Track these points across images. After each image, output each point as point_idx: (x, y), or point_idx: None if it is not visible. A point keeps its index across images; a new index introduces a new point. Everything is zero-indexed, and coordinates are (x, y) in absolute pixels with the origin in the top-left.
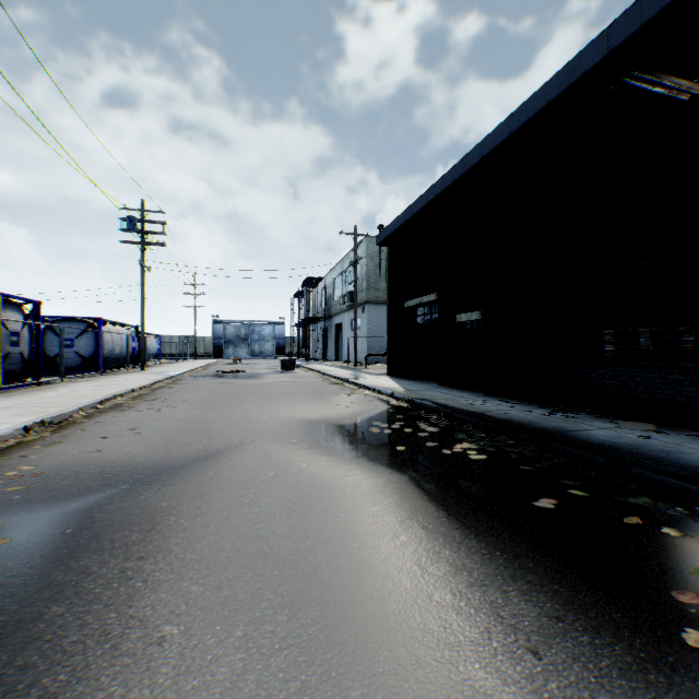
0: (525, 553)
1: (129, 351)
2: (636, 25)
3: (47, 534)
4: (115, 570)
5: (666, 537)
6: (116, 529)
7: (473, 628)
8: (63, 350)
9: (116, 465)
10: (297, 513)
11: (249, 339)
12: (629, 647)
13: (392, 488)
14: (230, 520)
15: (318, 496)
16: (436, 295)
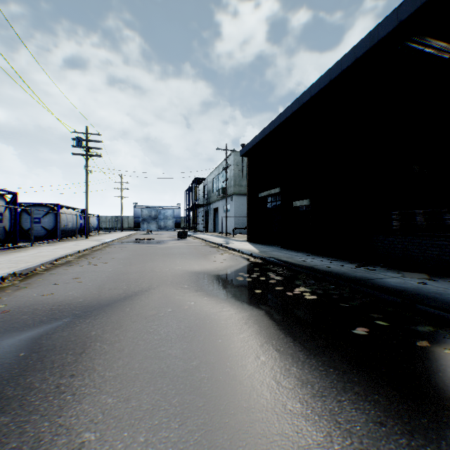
0: (351, 369)
1: (78, 225)
2: (417, 4)
3: (6, 357)
4: (52, 386)
5: (449, 356)
6: (56, 352)
7: (318, 433)
8: (33, 225)
9: (62, 304)
10: (187, 340)
11: (157, 218)
12: (438, 448)
13: (253, 320)
14: (139, 345)
15: (202, 326)
16: (279, 189)
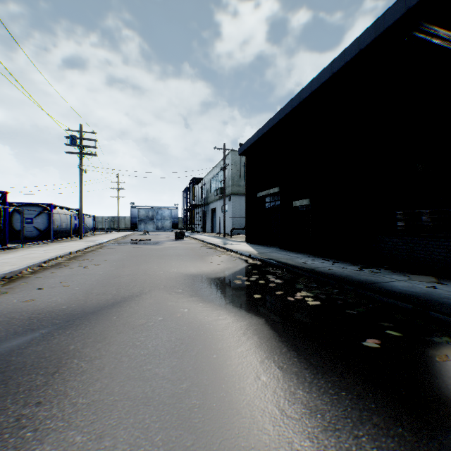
0: (366, 392)
1: (72, 226)
2: None
3: None
4: (11, 418)
5: None
6: (25, 372)
7: None
8: (23, 225)
9: (42, 312)
10: (177, 355)
11: (154, 218)
12: None
13: (252, 330)
14: (123, 362)
15: (195, 338)
16: (278, 188)
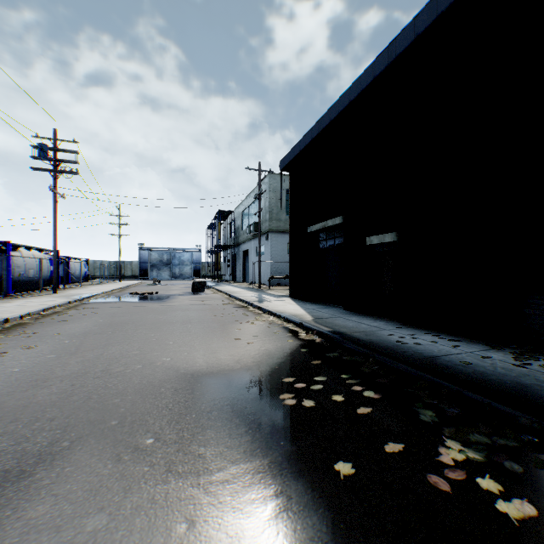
0: None
1: (42, 274)
2: None
3: None
4: None
5: None
6: None
7: None
8: None
9: None
10: None
11: (171, 263)
12: None
13: None
14: None
15: None
16: (341, 218)
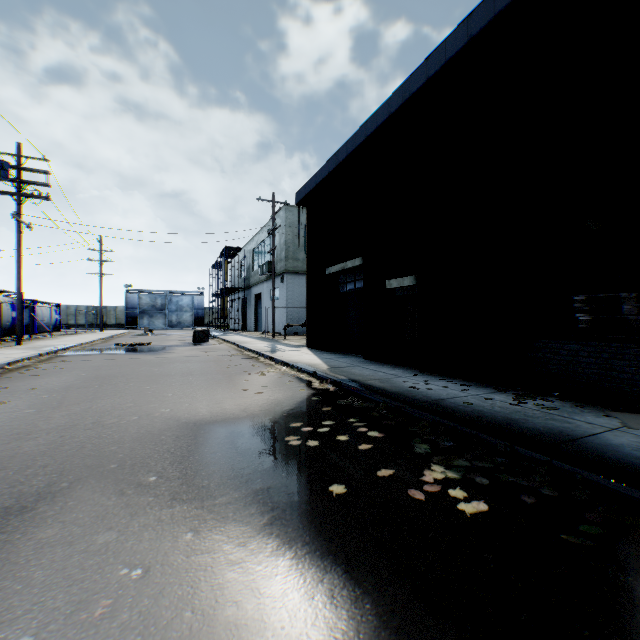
0: None
1: (2, 321)
2: None
3: None
4: None
5: None
6: None
7: None
8: None
9: None
10: None
11: (166, 309)
12: None
13: None
14: None
15: None
16: (361, 259)
